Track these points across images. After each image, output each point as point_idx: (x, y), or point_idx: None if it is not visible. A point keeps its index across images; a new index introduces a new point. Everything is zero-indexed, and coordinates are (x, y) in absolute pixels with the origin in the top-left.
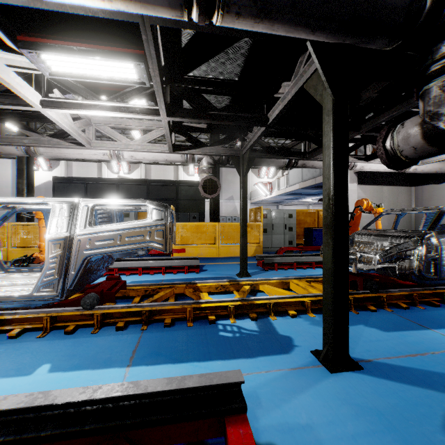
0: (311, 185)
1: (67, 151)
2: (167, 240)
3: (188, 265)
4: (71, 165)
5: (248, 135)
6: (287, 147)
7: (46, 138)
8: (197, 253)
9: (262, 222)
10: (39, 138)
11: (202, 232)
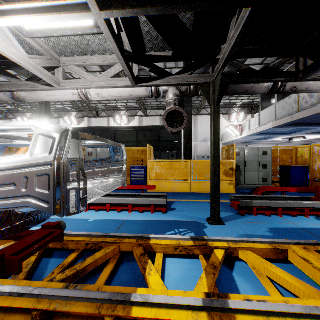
0: (286, 122)
1: (43, 93)
2: (61, 193)
3: (155, 204)
4: (91, 120)
5: (221, 52)
6: (271, 67)
7: (24, 82)
8: (170, 188)
9: (235, 159)
10: (18, 83)
11: (175, 169)
